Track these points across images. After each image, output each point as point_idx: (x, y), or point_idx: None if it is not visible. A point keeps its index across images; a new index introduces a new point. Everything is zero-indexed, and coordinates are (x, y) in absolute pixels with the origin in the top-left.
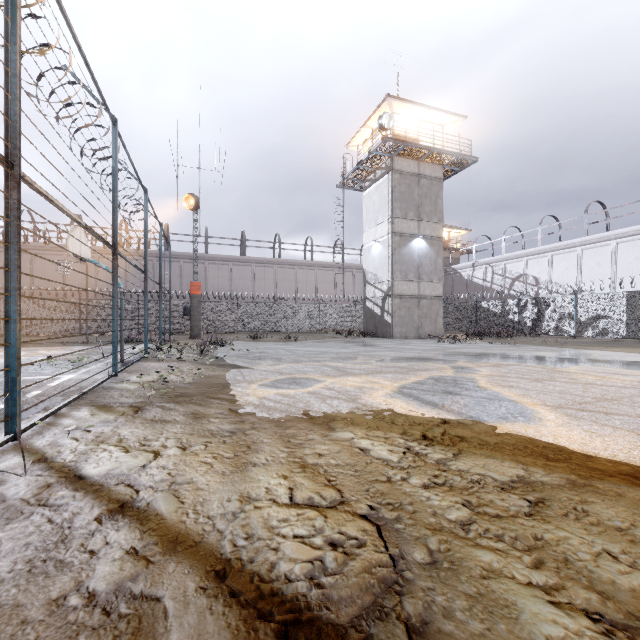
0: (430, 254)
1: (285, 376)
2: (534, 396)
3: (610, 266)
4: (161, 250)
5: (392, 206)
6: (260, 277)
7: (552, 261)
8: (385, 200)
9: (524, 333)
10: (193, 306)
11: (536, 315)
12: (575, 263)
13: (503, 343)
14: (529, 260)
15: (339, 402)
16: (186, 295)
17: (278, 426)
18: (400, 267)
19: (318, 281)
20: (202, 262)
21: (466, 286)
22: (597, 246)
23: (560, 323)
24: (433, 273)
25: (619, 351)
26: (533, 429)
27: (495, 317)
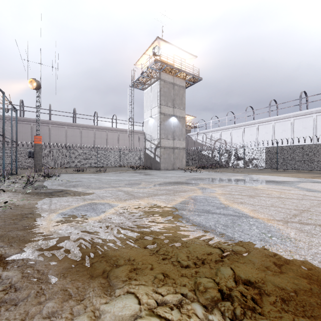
0: (179, 126)
1: (86, 202)
2: (262, 211)
3: (256, 136)
4: (4, 111)
5: (160, 98)
6: (85, 135)
7: (232, 133)
8: (156, 95)
9: (221, 166)
10: (36, 151)
11: (227, 158)
12: (241, 134)
13: (215, 172)
14: (222, 132)
15: (125, 232)
16: None
17: (40, 294)
18: (164, 132)
19: (119, 139)
20: (47, 125)
21: (194, 144)
22: (250, 126)
23: (237, 161)
24: (180, 136)
25: (268, 175)
26: (297, 255)
27: (208, 159)
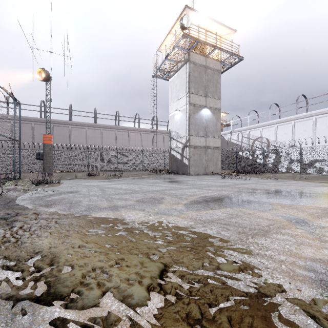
0: (213, 119)
1: None
2: None
3: (312, 131)
4: None
5: (189, 85)
6: (106, 136)
7: (277, 129)
8: (184, 82)
9: (267, 171)
10: (45, 152)
11: (274, 160)
12: (291, 130)
13: (266, 178)
14: (263, 129)
15: None
16: (56, 147)
17: None
18: (194, 127)
19: (142, 140)
20: (67, 126)
21: (227, 144)
22: (304, 120)
23: (290, 165)
24: (215, 132)
25: None
26: None
27: (248, 161)
